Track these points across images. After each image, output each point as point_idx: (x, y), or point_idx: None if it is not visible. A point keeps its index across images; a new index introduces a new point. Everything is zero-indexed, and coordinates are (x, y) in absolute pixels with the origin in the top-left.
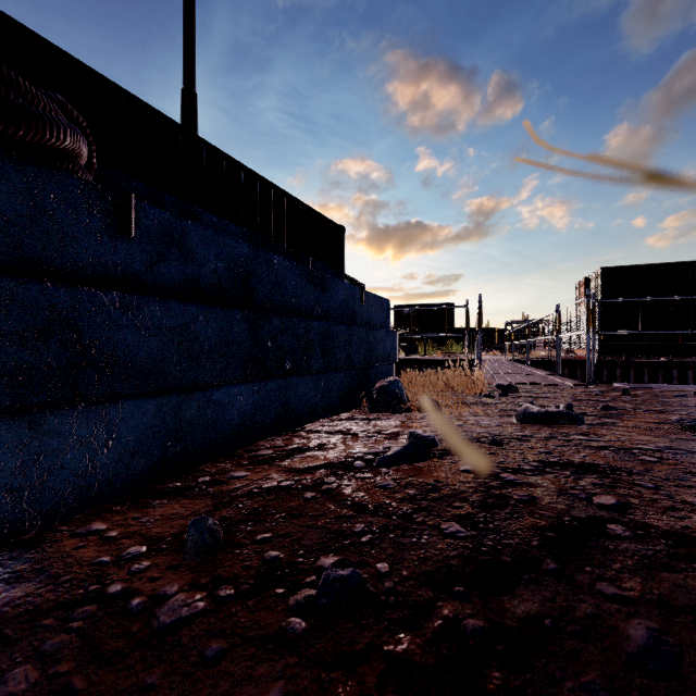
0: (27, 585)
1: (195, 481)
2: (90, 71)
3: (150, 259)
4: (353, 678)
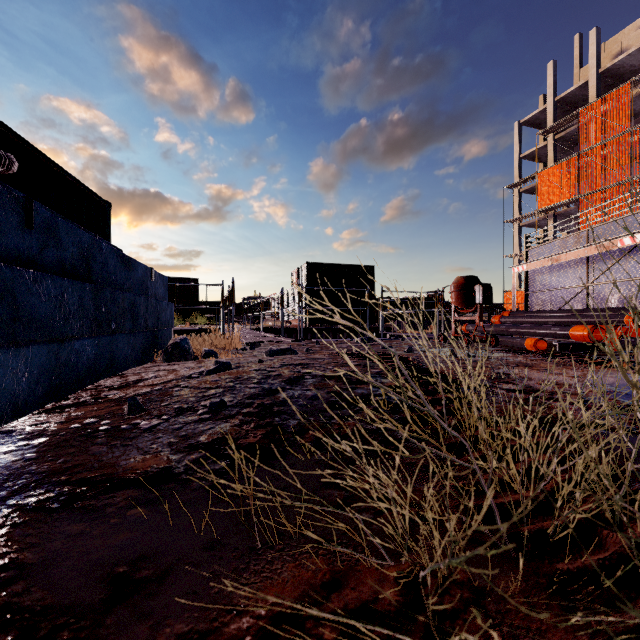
0: (41, 438)
1: (80, 400)
2: None
3: (40, 246)
4: (235, 418)
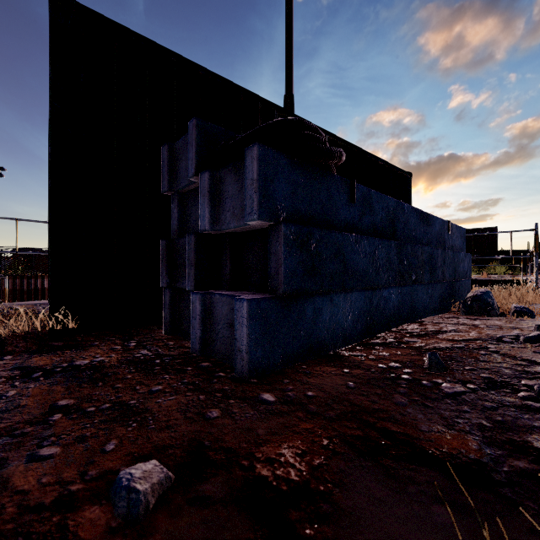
0: (358, 370)
1: (386, 340)
2: (277, 107)
3: (359, 215)
4: None
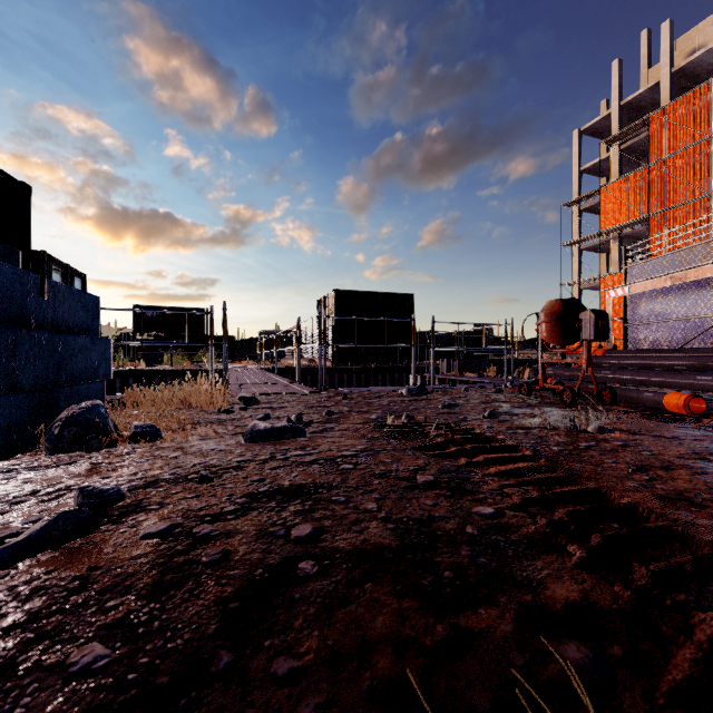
0: None
1: None
2: None
3: None
4: None
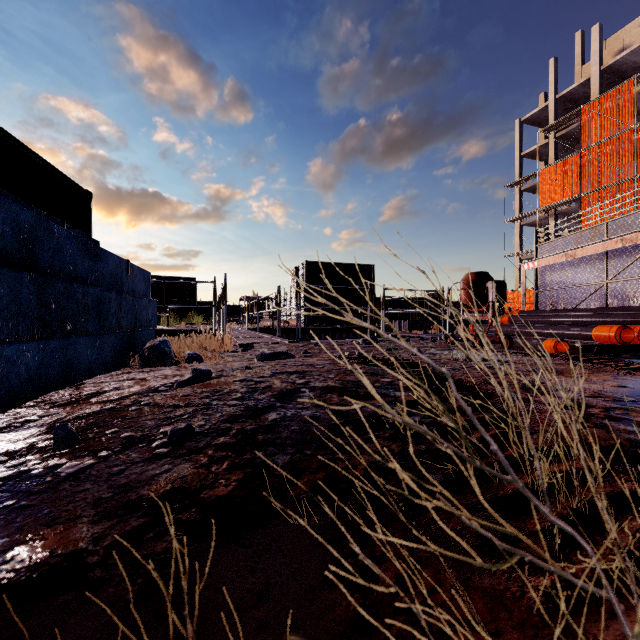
0: None
1: (2, 424)
2: None
3: None
4: (202, 454)
